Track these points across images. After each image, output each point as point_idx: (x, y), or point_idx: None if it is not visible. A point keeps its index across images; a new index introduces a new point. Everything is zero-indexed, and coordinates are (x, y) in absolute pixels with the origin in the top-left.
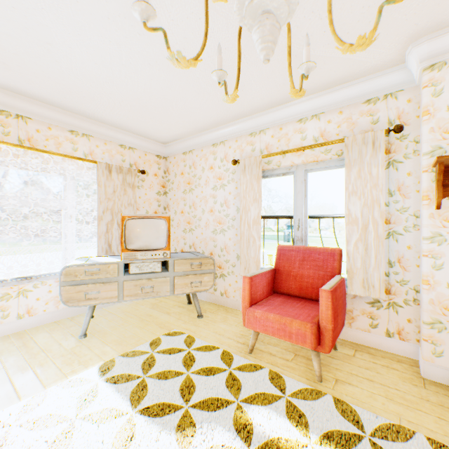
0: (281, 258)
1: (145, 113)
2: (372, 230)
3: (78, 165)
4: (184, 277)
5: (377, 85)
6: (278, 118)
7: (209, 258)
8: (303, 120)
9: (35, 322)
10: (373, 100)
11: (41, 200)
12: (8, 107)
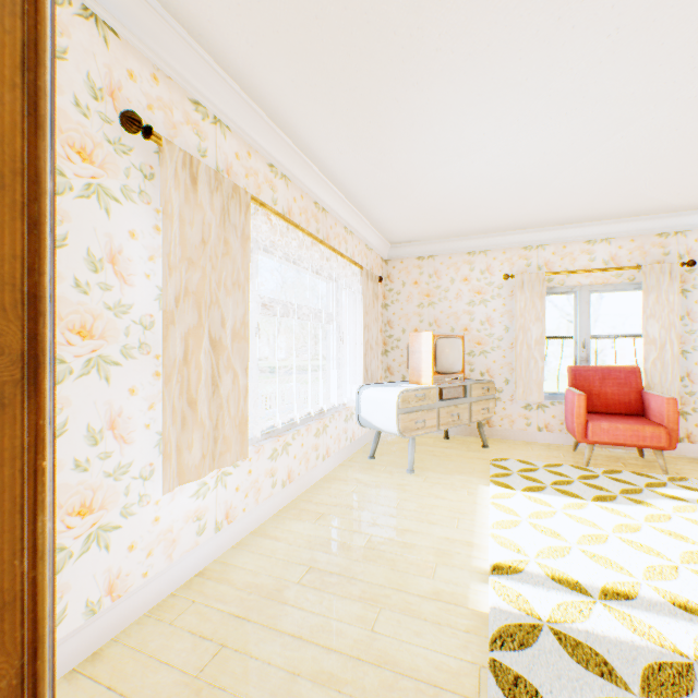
0: (577, 378)
1: (431, 215)
2: (668, 349)
3: (347, 270)
4: (477, 403)
5: (670, 223)
6: (564, 236)
7: (492, 382)
8: (591, 242)
9: (330, 465)
10: (664, 235)
11: (328, 314)
12: (322, 199)
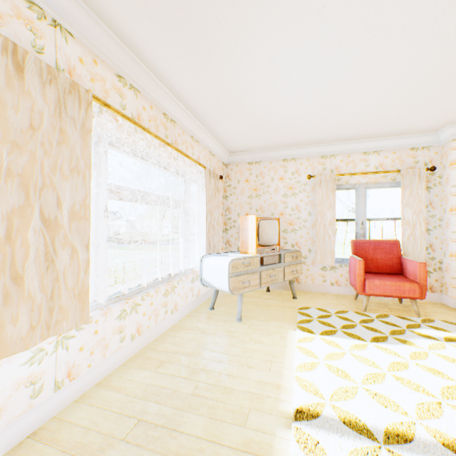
0: (357, 248)
1: (256, 130)
2: (418, 228)
3: (194, 168)
4: (289, 267)
5: (419, 140)
6: (348, 149)
7: (300, 251)
8: (366, 153)
9: (178, 316)
10: (415, 149)
11: (177, 201)
12: (170, 111)
